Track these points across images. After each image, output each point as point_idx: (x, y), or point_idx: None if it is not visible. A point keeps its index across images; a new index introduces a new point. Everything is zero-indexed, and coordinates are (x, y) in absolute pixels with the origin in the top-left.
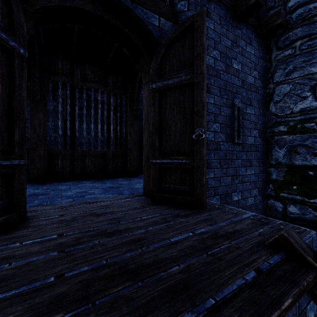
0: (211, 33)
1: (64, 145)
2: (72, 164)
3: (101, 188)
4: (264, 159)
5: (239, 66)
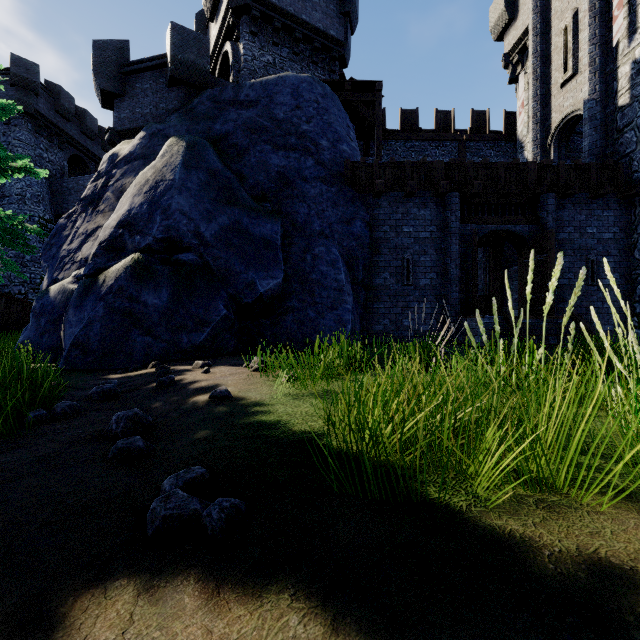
0: (565, 218)
1: None
2: None
3: None
4: (627, 296)
5: (594, 230)
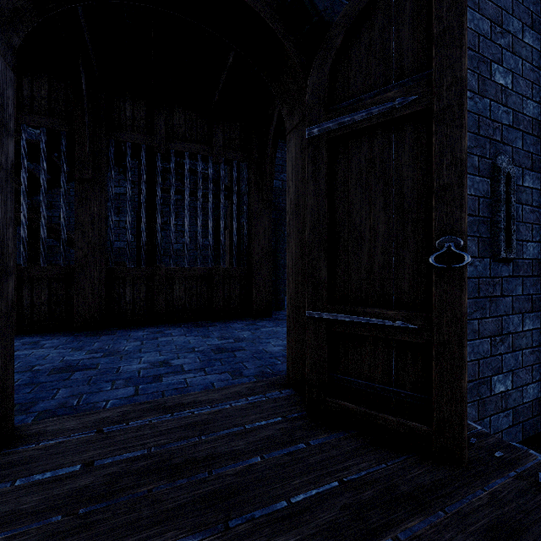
0: None
1: (136, 260)
2: (150, 295)
3: (199, 351)
4: None
5: (508, 79)
